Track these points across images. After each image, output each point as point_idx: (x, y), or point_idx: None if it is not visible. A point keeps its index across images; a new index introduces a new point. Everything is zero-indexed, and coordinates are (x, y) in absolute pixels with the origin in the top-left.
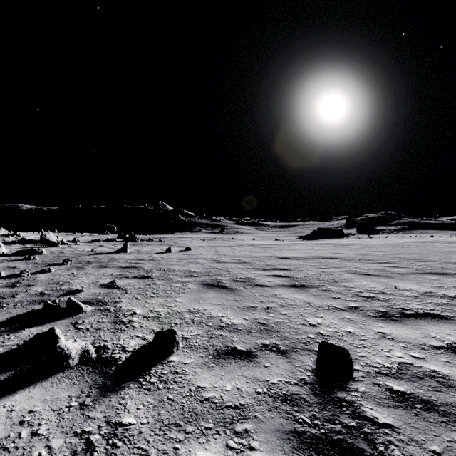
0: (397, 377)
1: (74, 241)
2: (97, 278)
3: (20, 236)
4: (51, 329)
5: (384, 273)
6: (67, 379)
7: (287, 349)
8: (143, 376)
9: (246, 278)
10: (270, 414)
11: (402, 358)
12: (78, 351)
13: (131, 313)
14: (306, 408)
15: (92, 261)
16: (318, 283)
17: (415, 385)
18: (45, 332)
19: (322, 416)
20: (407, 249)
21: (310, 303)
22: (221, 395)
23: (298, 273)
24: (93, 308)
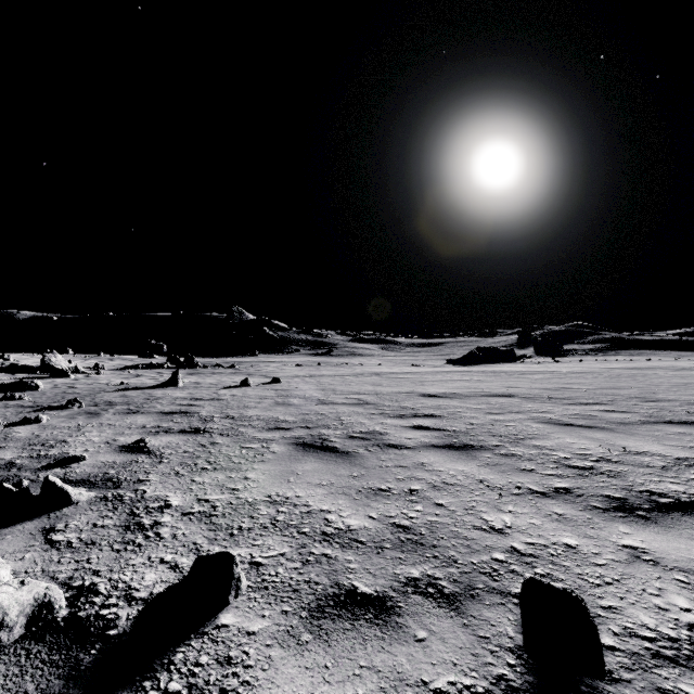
0: None
1: (96, 369)
2: (116, 433)
3: (9, 361)
4: None
5: (596, 423)
6: None
7: (457, 591)
8: (154, 673)
9: (370, 433)
10: None
11: (690, 611)
12: (26, 608)
13: (161, 505)
14: None
15: (117, 401)
16: (491, 442)
17: None
18: None
19: None
20: (619, 381)
21: (484, 481)
22: None
23: (455, 423)
24: (93, 496)
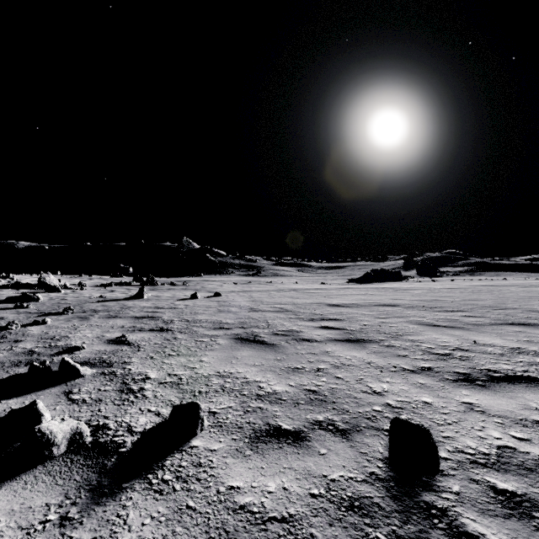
0: (500, 468)
1: (80, 286)
2: (103, 331)
3: (14, 280)
4: (32, 403)
5: (457, 324)
6: (47, 476)
7: (348, 428)
8: (154, 471)
9: (290, 331)
10: (332, 531)
11: (500, 439)
12: (67, 434)
13: (143, 377)
14: (382, 520)
15: (99, 309)
16: (378, 337)
17: (526, 480)
18: (23, 407)
19: (406, 533)
20: (479, 295)
21: (371, 362)
22: (261, 499)
23: (352, 325)
24: (95, 372)
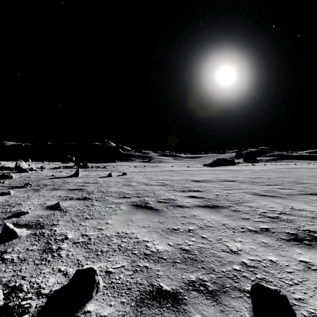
0: None
1: (41, 168)
2: (46, 199)
3: (1, 165)
4: None
5: (276, 194)
6: None
7: (216, 289)
8: None
9: (168, 199)
10: None
11: None
12: None
13: (63, 237)
14: None
15: (48, 184)
16: (227, 204)
17: None
18: None
19: None
20: (284, 174)
21: (225, 224)
22: None
23: (209, 195)
24: (29, 233)
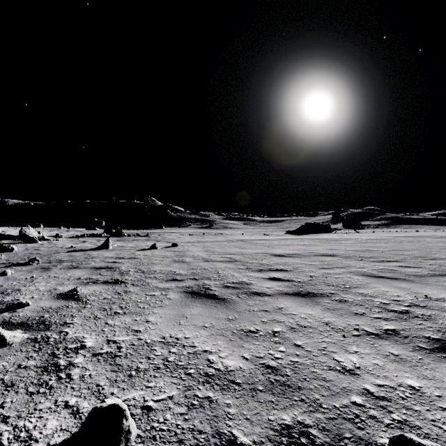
0: None
1: (56, 237)
2: (58, 283)
3: None
4: None
5: (399, 275)
6: None
7: (328, 441)
8: None
9: (240, 283)
10: None
11: None
12: None
13: (77, 346)
14: None
15: (65, 259)
16: (327, 290)
17: None
18: None
19: None
20: (403, 245)
21: (329, 323)
22: None
23: (299, 276)
24: (26, 337)
